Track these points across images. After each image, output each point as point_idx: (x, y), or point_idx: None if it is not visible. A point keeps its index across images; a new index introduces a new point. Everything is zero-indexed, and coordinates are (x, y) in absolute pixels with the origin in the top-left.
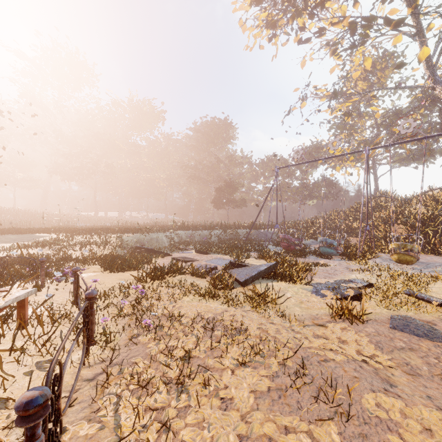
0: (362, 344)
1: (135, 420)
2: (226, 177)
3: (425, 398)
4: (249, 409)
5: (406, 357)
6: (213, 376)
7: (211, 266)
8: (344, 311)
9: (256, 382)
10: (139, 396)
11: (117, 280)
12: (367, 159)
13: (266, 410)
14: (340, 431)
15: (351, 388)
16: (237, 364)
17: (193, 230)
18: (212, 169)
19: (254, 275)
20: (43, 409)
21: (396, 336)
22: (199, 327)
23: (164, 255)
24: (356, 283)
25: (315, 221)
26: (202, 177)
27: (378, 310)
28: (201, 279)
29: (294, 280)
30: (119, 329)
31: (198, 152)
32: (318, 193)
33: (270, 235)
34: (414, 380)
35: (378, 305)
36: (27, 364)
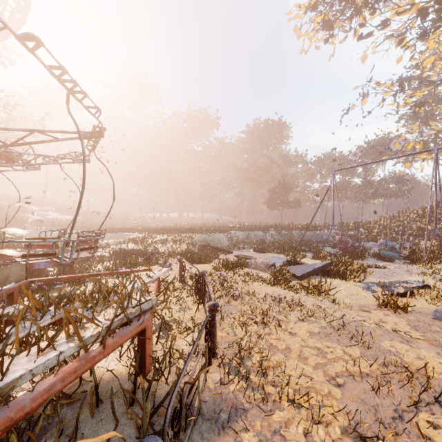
0: (400, 325)
1: (245, 331)
2: (280, 177)
3: (434, 352)
4: (306, 338)
5: (437, 337)
6: (283, 321)
7: (270, 263)
8: (389, 302)
9: (310, 328)
10: (243, 324)
11: (200, 269)
12: (436, 158)
13: (317, 340)
14: (361, 352)
15: (374, 336)
16: (298, 320)
17: (249, 231)
18: (265, 170)
19: (309, 271)
20: (216, 310)
21: (434, 324)
22: (269, 300)
23: (227, 252)
24: (411, 284)
25: (380, 222)
26: (255, 179)
27: (425, 305)
28: (262, 273)
29: (347, 277)
30: (216, 298)
31: (251, 155)
32: (385, 190)
33: (326, 236)
34: (436, 348)
35: (428, 302)
36: (173, 308)
